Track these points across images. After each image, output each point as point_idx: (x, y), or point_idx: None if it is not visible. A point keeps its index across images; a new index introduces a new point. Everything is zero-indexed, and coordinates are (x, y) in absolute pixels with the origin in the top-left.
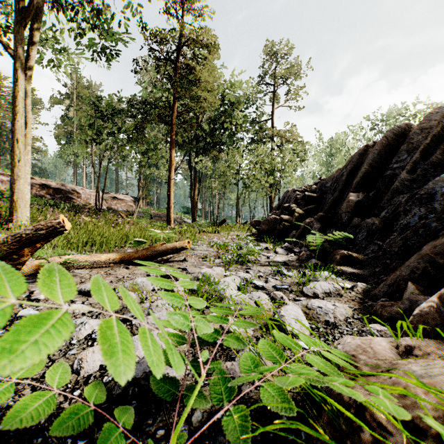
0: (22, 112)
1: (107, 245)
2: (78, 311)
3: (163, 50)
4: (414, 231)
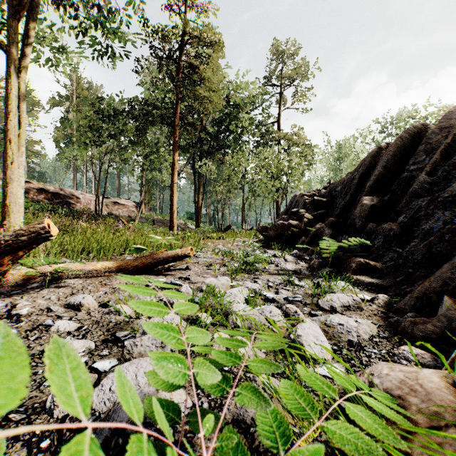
0: (15, 110)
1: (105, 253)
2: (63, 329)
3: (165, 49)
4: (439, 237)
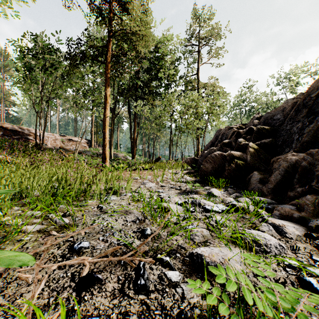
0: None
1: None
2: None
3: None
4: None
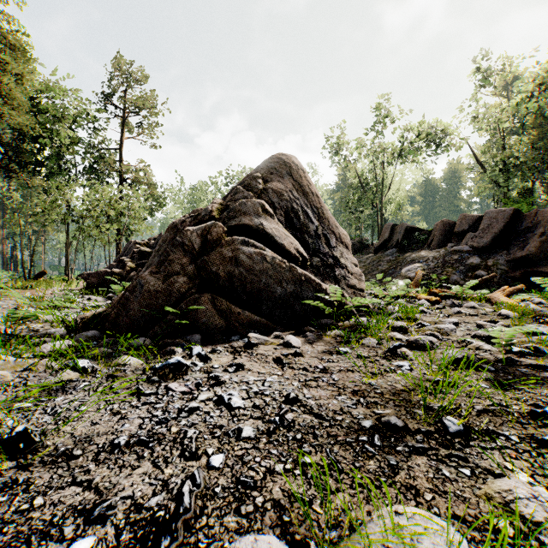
0: None
1: None
2: None
3: None
4: None
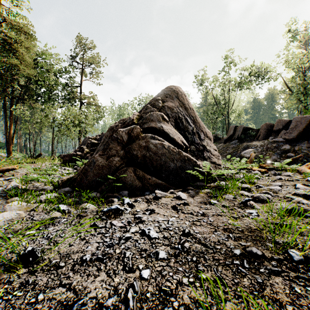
0: None
1: None
2: None
3: None
4: None
